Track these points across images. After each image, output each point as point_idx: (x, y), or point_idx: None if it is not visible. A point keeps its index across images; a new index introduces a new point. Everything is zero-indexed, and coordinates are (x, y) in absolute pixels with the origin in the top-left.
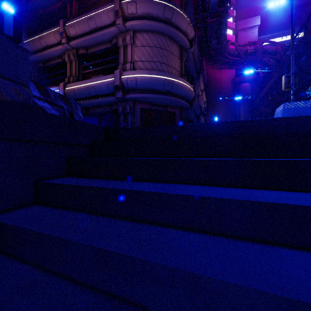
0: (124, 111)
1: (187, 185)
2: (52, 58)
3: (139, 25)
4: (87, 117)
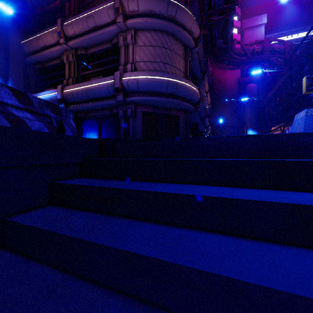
0: (125, 115)
1: (203, 235)
2: (51, 59)
3: (141, 24)
4: (87, 121)
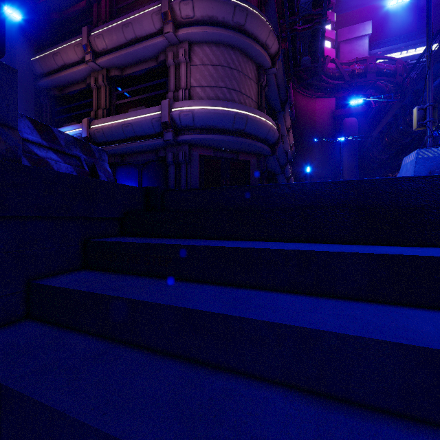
0: (176, 160)
1: (276, 294)
2: (72, 83)
3: (198, 35)
4: (123, 168)
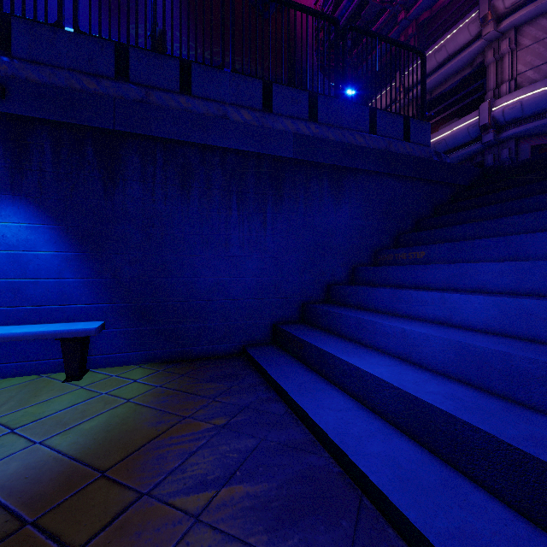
0: (497, 160)
1: None
2: None
3: (528, 14)
4: None
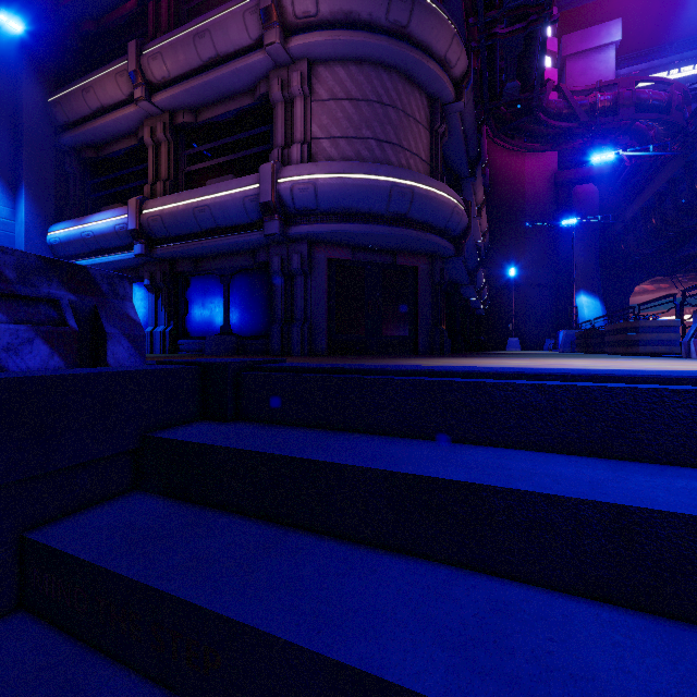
0: (286, 268)
1: None
2: (116, 137)
3: (324, 46)
4: (197, 281)
